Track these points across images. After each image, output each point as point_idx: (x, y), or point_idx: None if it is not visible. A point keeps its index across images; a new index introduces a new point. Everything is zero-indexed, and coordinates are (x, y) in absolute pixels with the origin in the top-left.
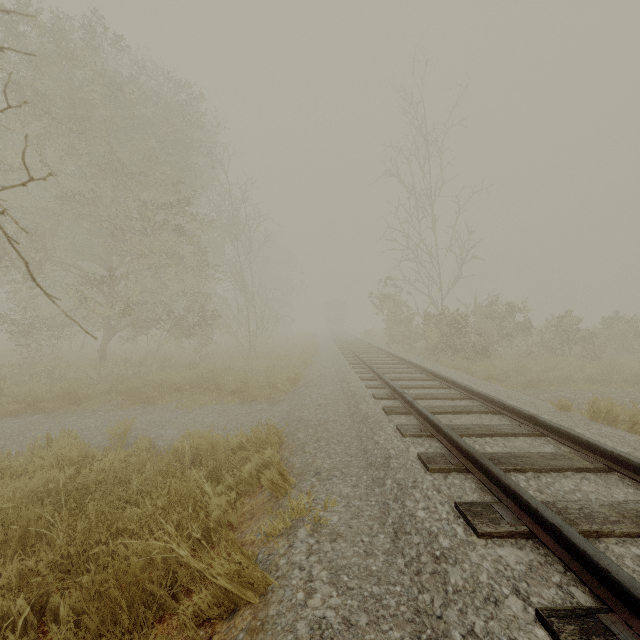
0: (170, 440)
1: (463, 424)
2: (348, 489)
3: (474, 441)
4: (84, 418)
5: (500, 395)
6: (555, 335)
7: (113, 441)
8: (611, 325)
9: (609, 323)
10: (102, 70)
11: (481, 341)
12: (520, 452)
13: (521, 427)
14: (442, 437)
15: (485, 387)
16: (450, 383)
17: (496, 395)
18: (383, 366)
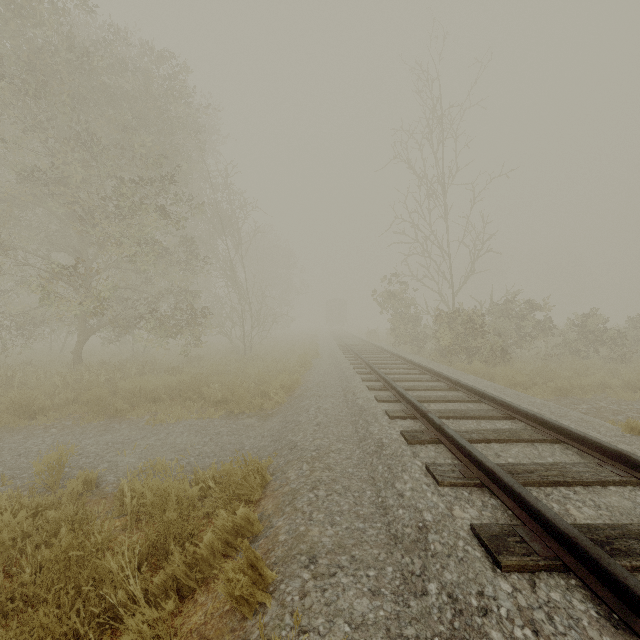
0: (125, 472)
1: (520, 463)
2: (364, 602)
3: (546, 495)
4: (30, 438)
5: (541, 410)
6: (579, 335)
7: (40, 479)
8: (638, 325)
9: (636, 322)
10: (69, 30)
11: (499, 342)
12: (634, 523)
13: (605, 469)
14: (501, 490)
15: (518, 398)
16: (479, 395)
17: (540, 411)
18: (392, 371)
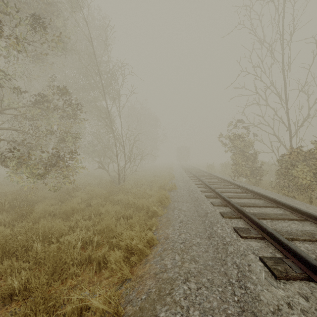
0: None
1: None
2: None
3: None
4: None
5: None
6: None
7: None
8: None
9: None
10: None
11: None
12: None
13: None
14: None
15: None
16: None
17: None
18: (291, 232)
